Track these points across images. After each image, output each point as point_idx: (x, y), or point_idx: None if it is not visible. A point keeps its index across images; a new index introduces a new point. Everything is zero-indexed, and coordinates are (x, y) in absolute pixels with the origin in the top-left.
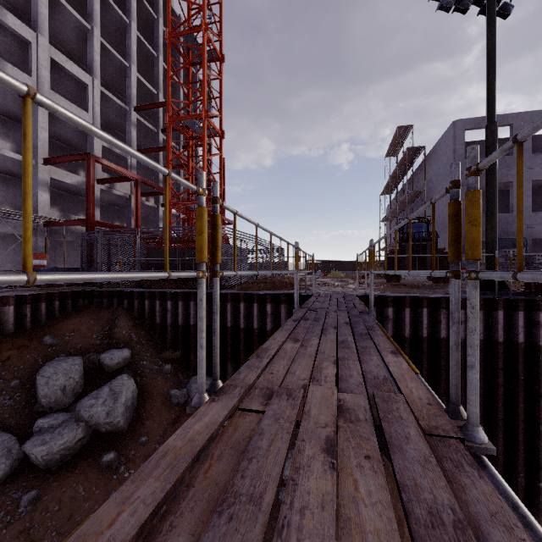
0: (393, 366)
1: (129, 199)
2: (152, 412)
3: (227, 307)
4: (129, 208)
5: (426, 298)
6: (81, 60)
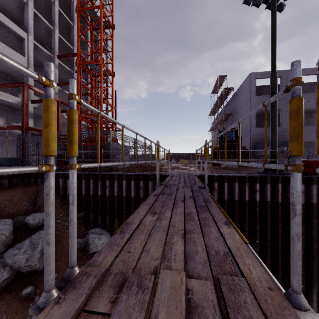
0: (228, 238)
1: None
2: (62, 255)
3: (114, 183)
4: None
5: (237, 176)
6: (21, 23)
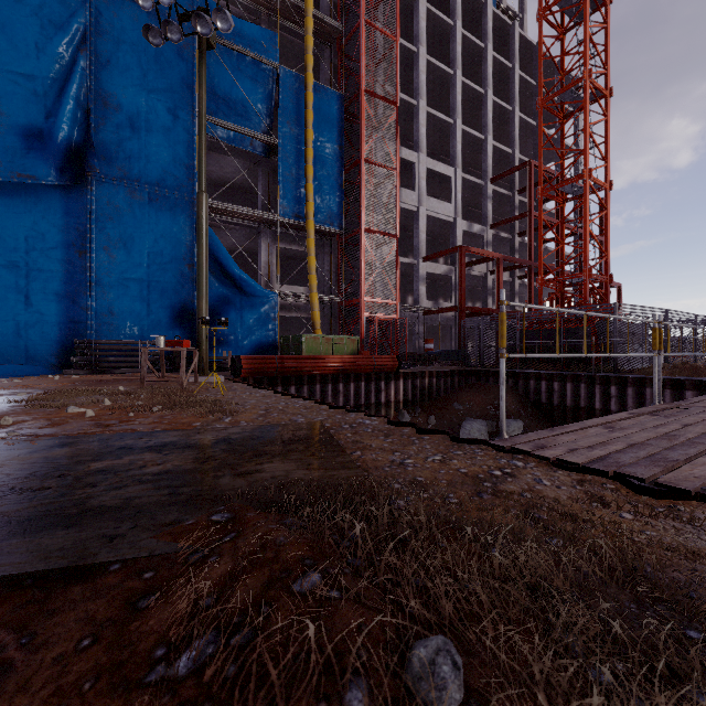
0: None
1: (485, 277)
2: None
3: (627, 392)
4: (484, 287)
5: None
6: (441, 152)
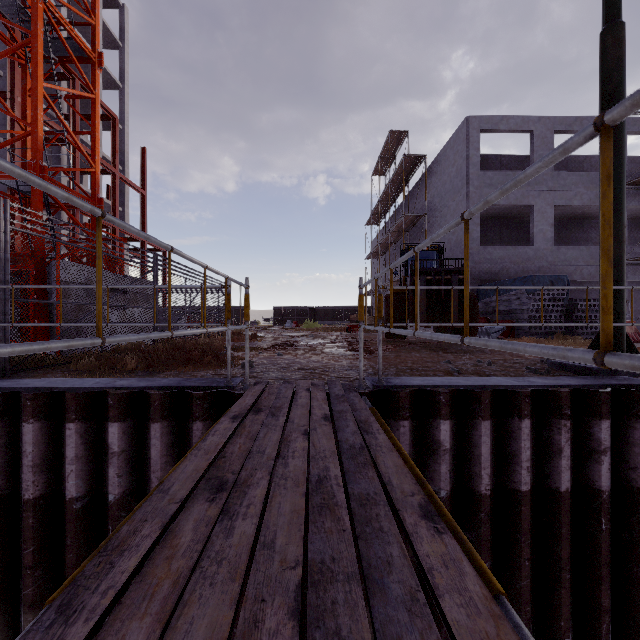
0: None
1: None
2: None
3: None
4: None
5: (528, 393)
6: None
